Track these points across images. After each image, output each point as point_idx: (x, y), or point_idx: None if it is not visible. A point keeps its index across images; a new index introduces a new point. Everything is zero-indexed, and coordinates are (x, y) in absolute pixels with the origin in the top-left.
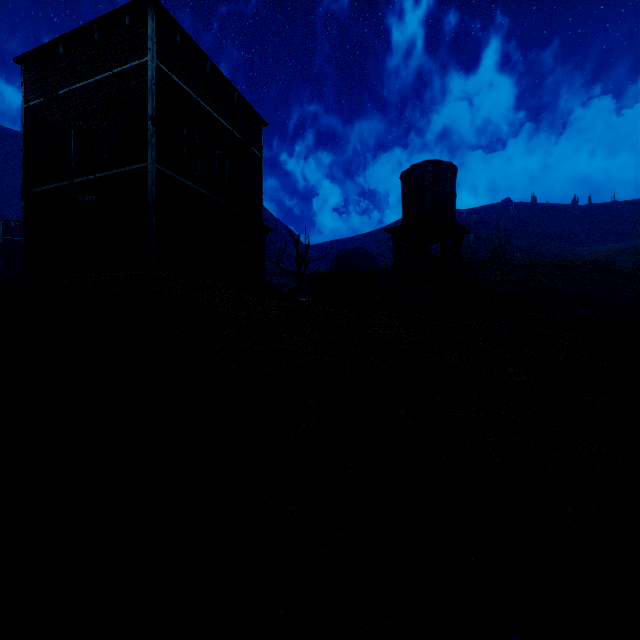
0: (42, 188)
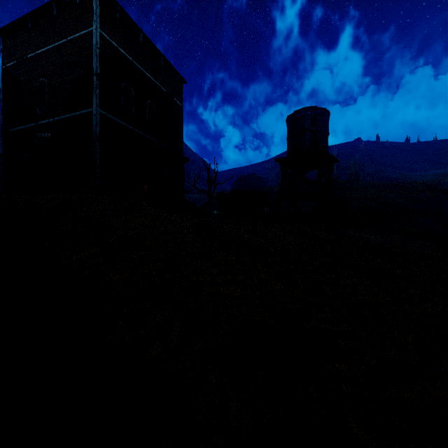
0: (15, 129)
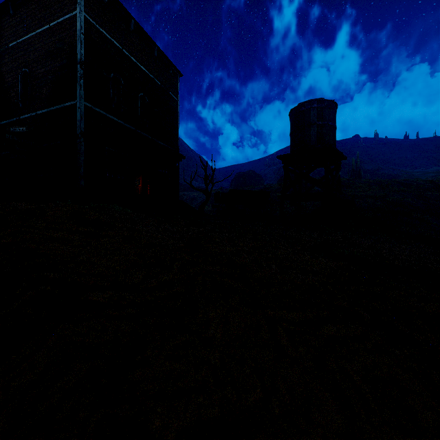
0: None
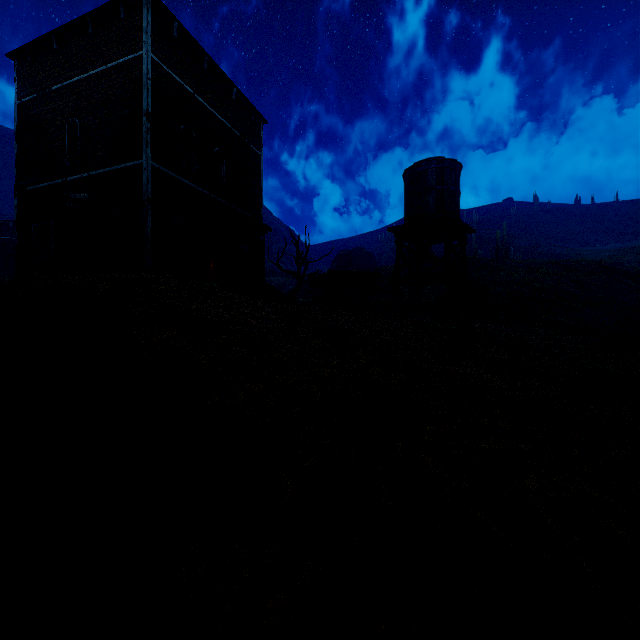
0: (35, 186)
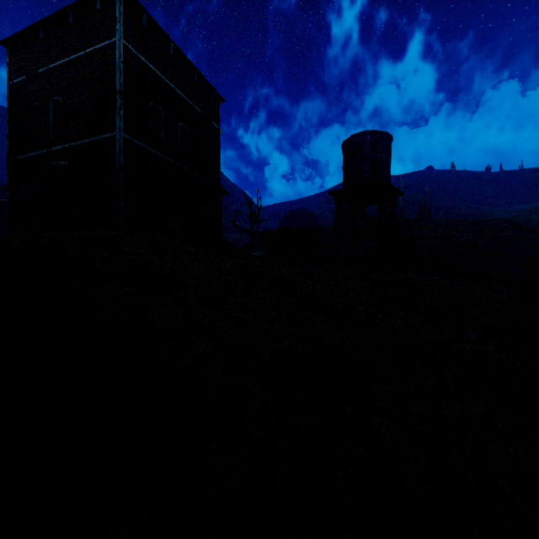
0: (24, 156)
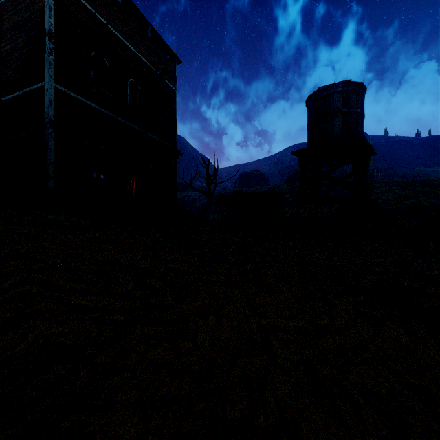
0: None
